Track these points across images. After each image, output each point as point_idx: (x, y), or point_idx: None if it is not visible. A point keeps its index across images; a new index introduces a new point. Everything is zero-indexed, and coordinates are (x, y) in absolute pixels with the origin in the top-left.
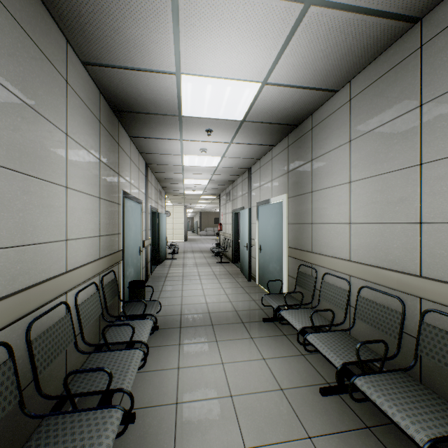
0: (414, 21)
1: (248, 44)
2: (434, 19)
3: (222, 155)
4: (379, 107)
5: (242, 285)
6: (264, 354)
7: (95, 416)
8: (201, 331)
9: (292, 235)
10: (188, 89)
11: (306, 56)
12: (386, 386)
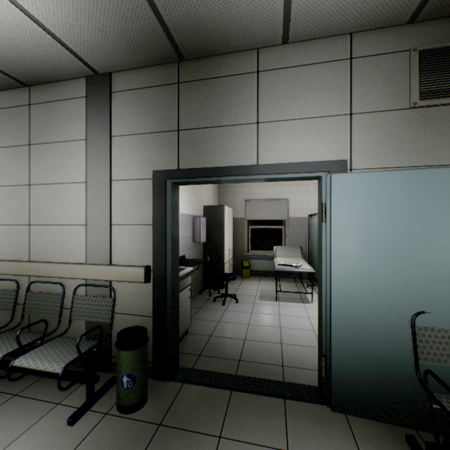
0: (25, 85)
1: None
2: (37, 93)
3: None
4: (5, 132)
5: None
6: None
7: None
8: None
9: None
10: None
11: None
12: None
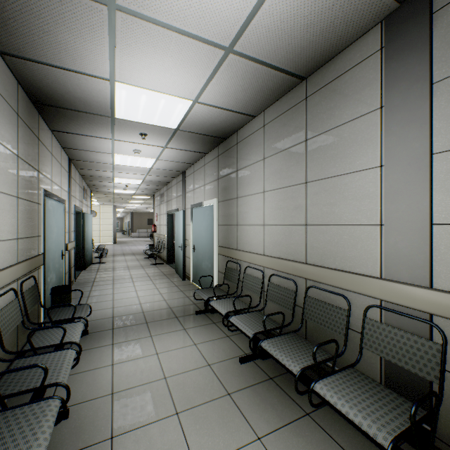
0: (302, 79)
1: (181, 69)
2: (313, 81)
3: (156, 157)
4: (283, 136)
5: (177, 284)
6: (196, 340)
7: (31, 408)
8: (136, 329)
9: (221, 235)
10: (122, 95)
11: (229, 87)
12: (281, 343)
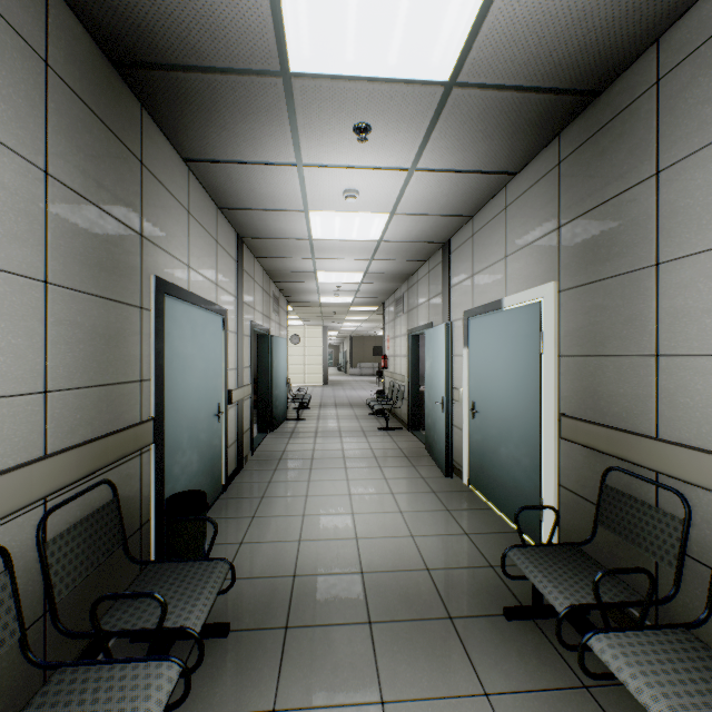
0: None
1: None
2: None
3: (391, 207)
4: None
5: (433, 486)
6: None
7: None
8: (340, 649)
9: (573, 385)
10: None
11: None
12: None
